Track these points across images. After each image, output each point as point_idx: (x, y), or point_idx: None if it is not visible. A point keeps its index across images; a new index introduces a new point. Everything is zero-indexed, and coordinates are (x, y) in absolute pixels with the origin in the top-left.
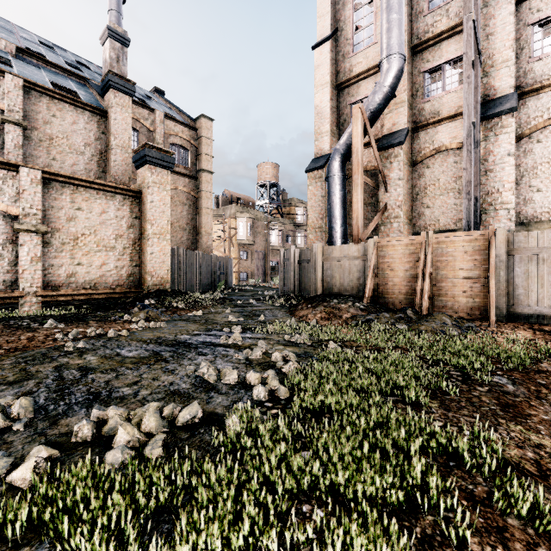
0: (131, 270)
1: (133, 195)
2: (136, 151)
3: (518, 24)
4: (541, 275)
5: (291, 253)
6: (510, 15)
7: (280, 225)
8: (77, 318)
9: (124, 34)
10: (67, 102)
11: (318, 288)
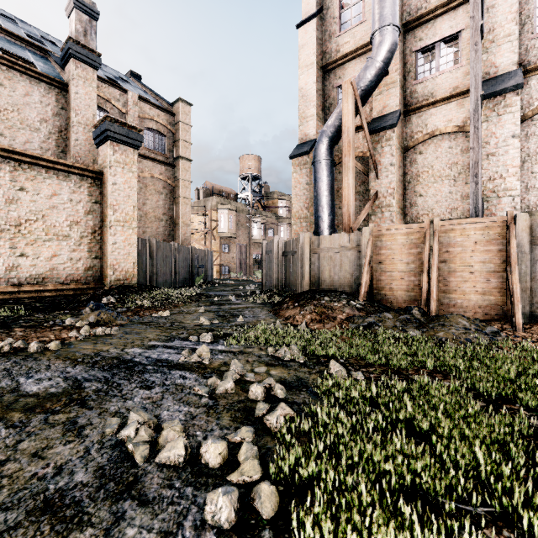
0: (90, 263)
1: (93, 176)
2: (96, 125)
3: None
4: None
5: (274, 244)
6: None
7: (262, 218)
8: (2, 323)
9: (92, 6)
10: (18, 71)
11: (305, 283)
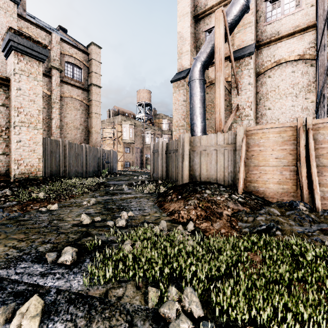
0: None
1: None
2: (4, 38)
3: None
4: None
5: (159, 144)
6: None
7: (152, 131)
8: None
9: None
10: None
11: (185, 176)
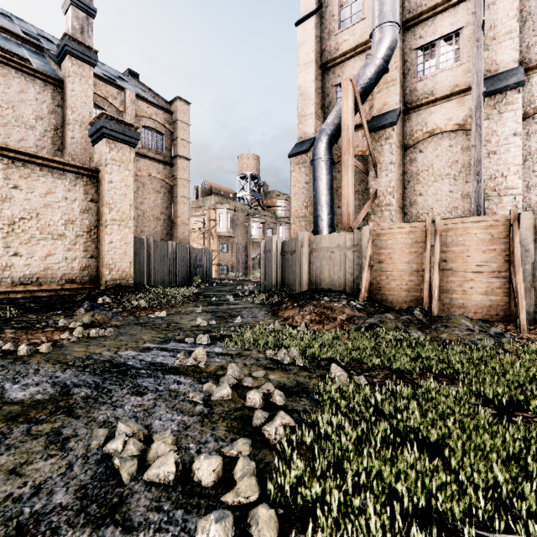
0: (85, 262)
1: (88, 174)
2: (92, 122)
3: None
4: None
5: (273, 244)
6: None
7: (261, 218)
8: None
9: (89, 3)
10: (13, 67)
11: (304, 283)
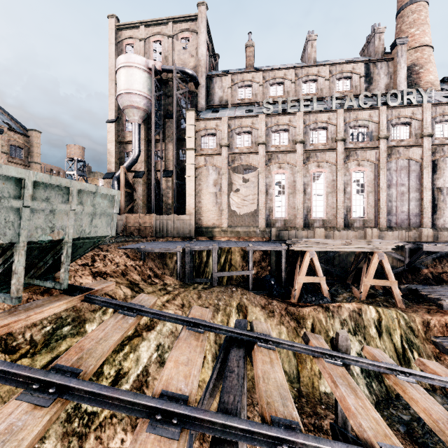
0: None
1: None
2: None
3: (176, 147)
4: (162, 225)
5: None
6: (172, 146)
7: None
8: None
9: None
10: None
11: None
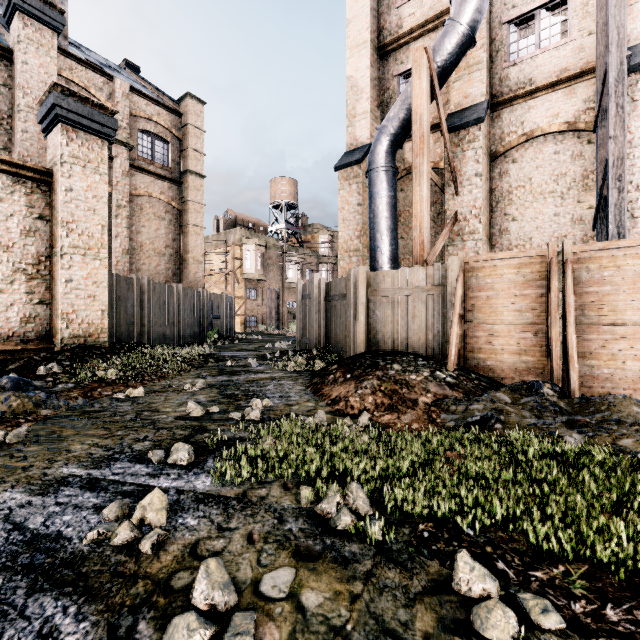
0: (30, 311)
1: (34, 178)
2: (43, 101)
3: None
4: None
5: (314, 285)
6: None
7: (299, 257)
8: None
9: None
10: None
11: (359, 342)
